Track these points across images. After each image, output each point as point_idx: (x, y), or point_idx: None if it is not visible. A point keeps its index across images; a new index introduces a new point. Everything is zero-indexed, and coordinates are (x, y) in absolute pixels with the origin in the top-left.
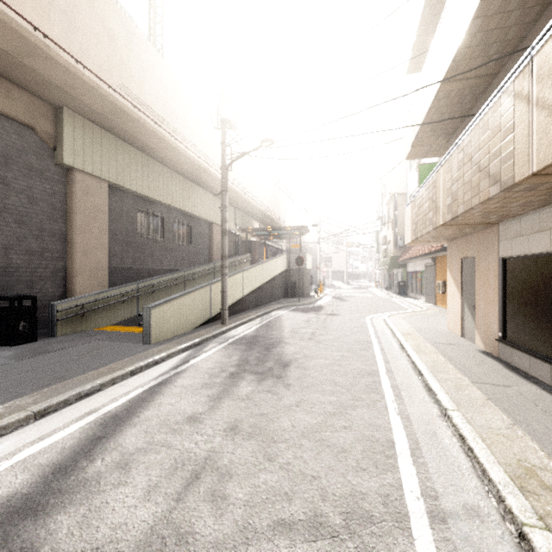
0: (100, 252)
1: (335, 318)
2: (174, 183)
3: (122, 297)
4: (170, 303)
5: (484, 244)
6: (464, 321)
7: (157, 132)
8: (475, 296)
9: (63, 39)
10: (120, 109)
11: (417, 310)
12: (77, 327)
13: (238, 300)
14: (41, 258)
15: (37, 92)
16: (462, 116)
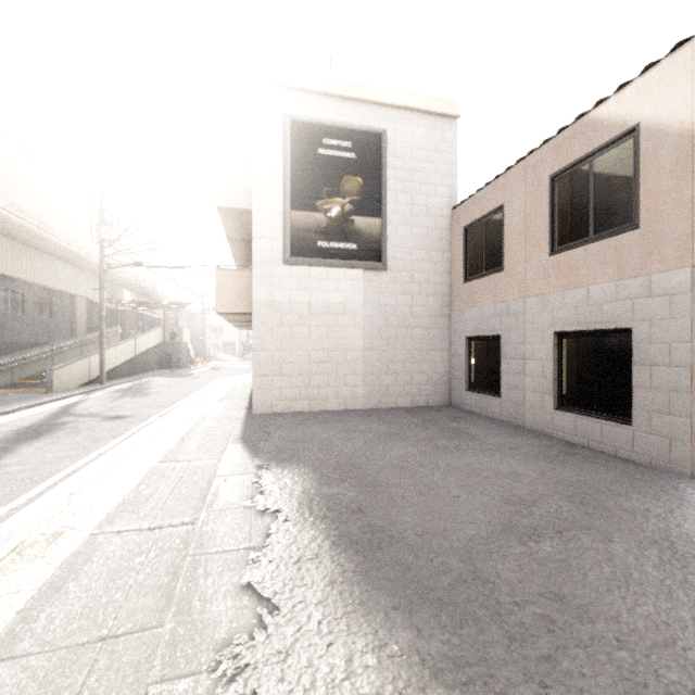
0: None
1: (195, 379)
2: (37, 261)
3: (0, 367)
4: (63, 368)
5: None
6: None
7: (33, 231)
8: None
9: None
10: (5, 219)
11: None
12: None
13: (112, 369)
14: None
15: None
16: None
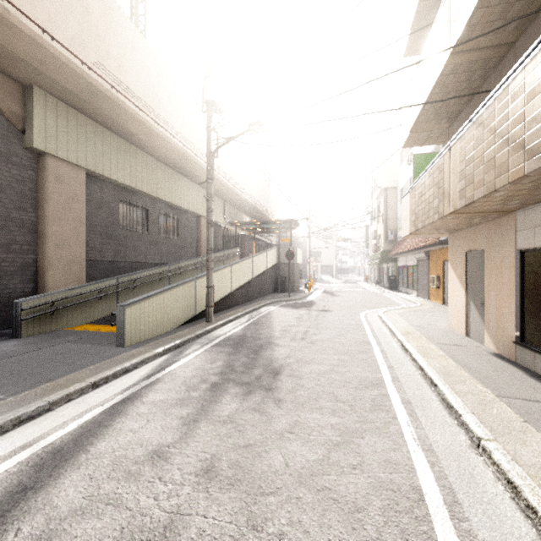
0: (76, 244)
1: (327, 315)
2: (159, 173)
3: (99, 293)
4: (148, 300)
5: (496, 235)
6: (469, 319)
7: (138, 116)
8: (484, 292)
9: (26, 4)
10: (96, 88)
11: (411, 305)
12: (46, 326)
13: (226, 296)
14: (8, 250)
15: (2, 67)
16: (471, 93)
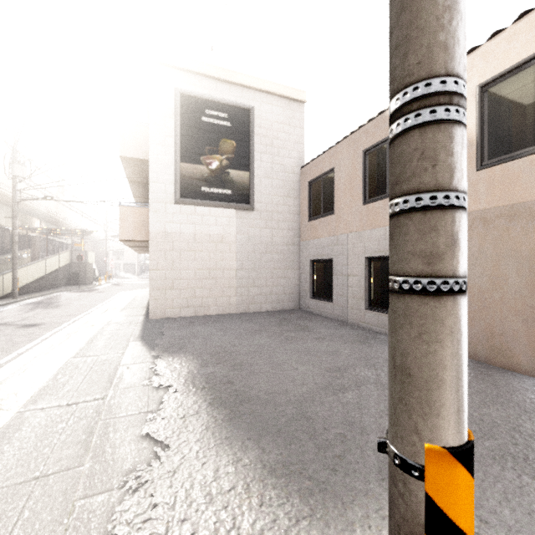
0: None
1: (100, 293)
2: None
3: None
4: None
5: None
6: None
7: None
8: None
9: None
10: None
11: None
12: None
13: (23, 286)
14: None
15: None
16: None
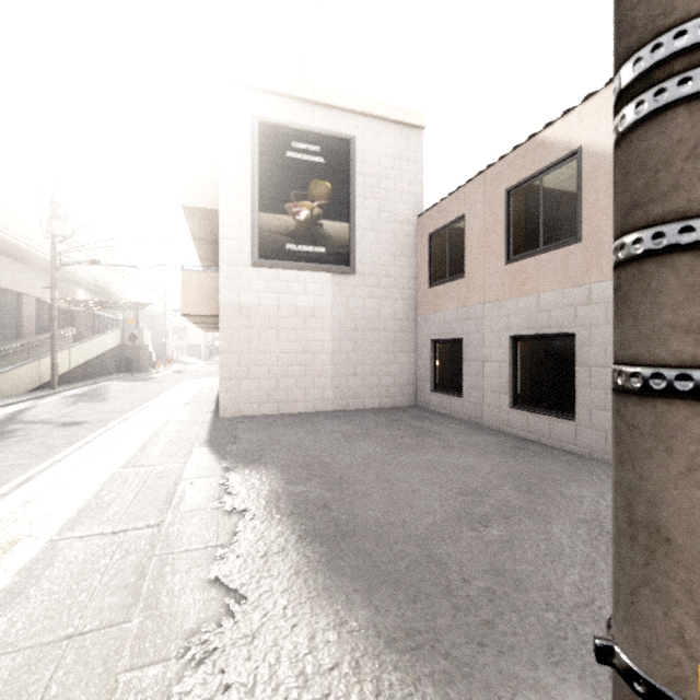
0: None
1: (158, 383)
2: None
3: None
4: (9, 372)
5: None
6: None
7: None
8: None
9: None
10: None
11: None
12: None
13: (64, 373)
14: None
15: None
16: None
